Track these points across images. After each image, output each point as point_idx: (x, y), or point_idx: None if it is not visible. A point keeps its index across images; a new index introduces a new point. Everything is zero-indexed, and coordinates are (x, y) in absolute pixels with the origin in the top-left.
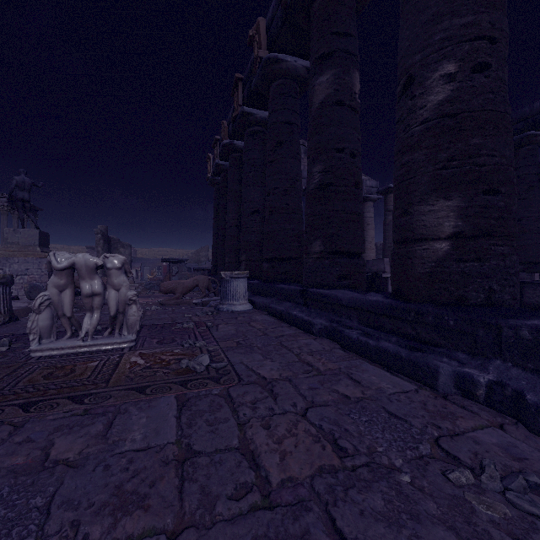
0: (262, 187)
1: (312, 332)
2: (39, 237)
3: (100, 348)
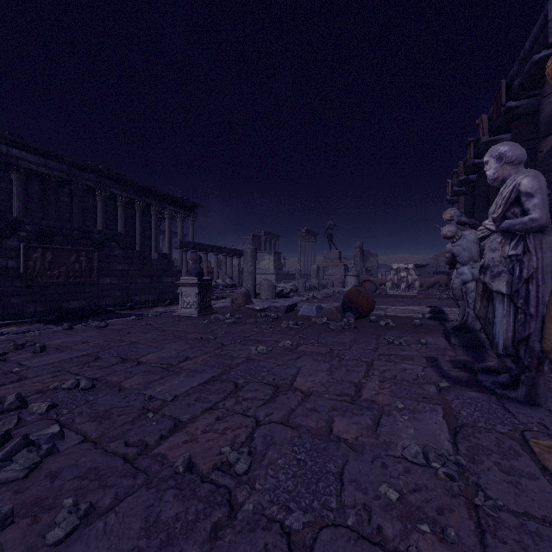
0: None
1: None
2: (338, 254)
3: (406, 294)
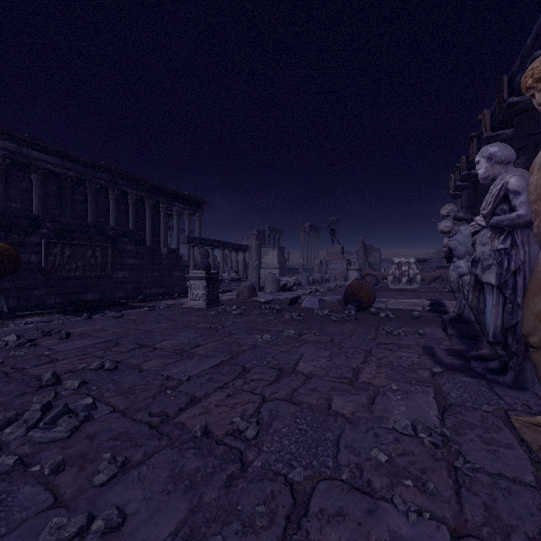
0: None
1: None
2: (341, 249)
3: (408, 288)
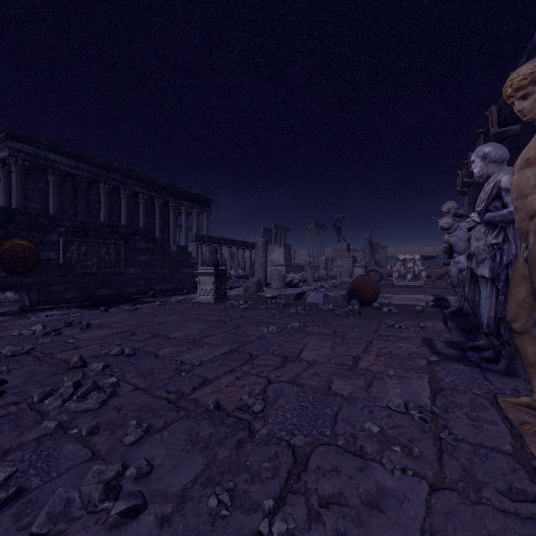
0: None
1: None
2: (347, 246)
3: (413, 284)
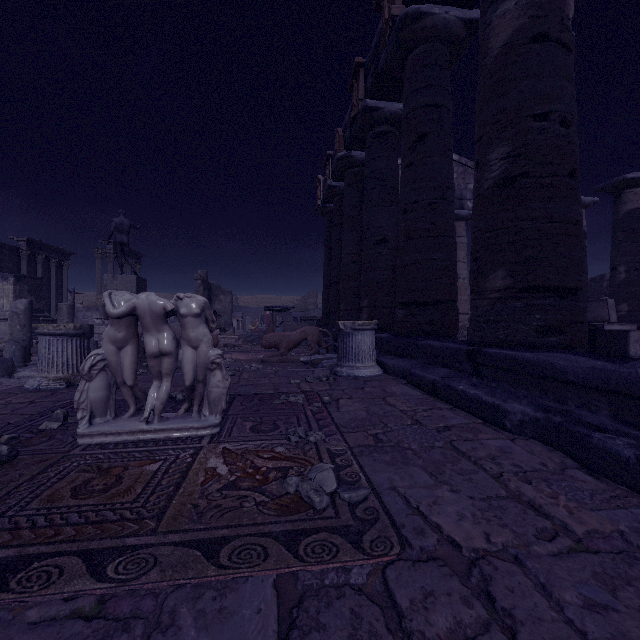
0: (391, 207)
1: (502, 426)
2: (136, 283)
3: (170, 434)
